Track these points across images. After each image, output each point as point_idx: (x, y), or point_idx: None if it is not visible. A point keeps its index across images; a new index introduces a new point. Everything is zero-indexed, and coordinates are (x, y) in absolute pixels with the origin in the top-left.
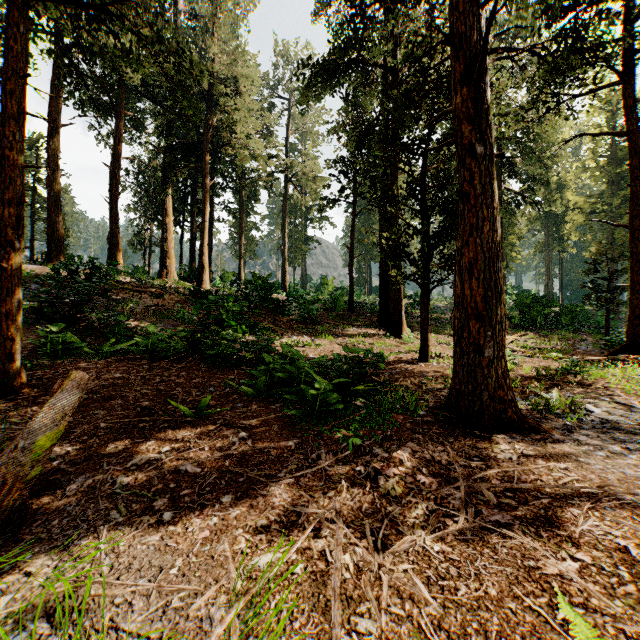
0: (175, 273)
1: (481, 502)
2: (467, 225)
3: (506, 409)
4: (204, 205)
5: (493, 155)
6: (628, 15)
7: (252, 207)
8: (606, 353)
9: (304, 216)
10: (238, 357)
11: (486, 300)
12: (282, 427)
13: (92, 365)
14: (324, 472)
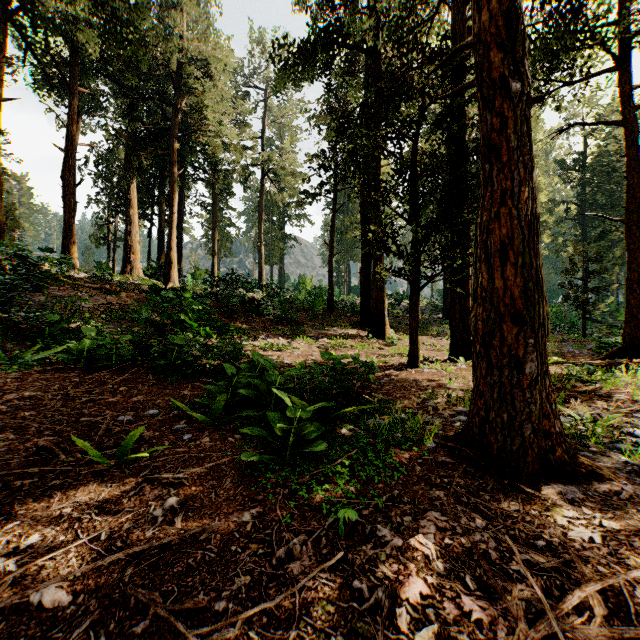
0: (140, 269)
1: None
2: (497, 191)
3: (554, 446)
4: (172, 196)
5: (531, 97)
6: None
7: (226, 201)
8: (601, 356)
9: (282, 213)
10: (198, 365)
11: (526, 294)
12: (237, 480)
13: (1, 379)
14: (298, 593)
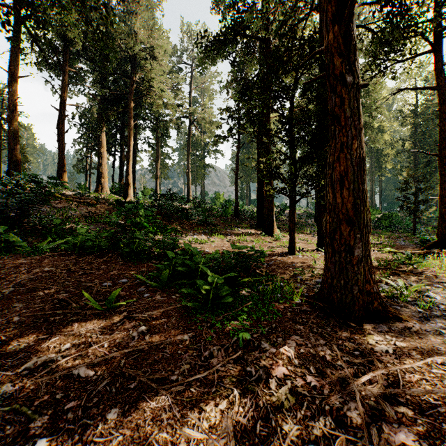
0: (108, 189)
1: (376, 412)
2: (338, 143)
3: (372, 300)
4: (129, 139)
5: (360, 84)
6: (438, 2)
7: (165, 142)
8: (422, 247)
9: (203, 149)
10: (150, 252)
11: (355, 207)
12: (179, 319)
13: (28, 260)
14: (216, 373)
